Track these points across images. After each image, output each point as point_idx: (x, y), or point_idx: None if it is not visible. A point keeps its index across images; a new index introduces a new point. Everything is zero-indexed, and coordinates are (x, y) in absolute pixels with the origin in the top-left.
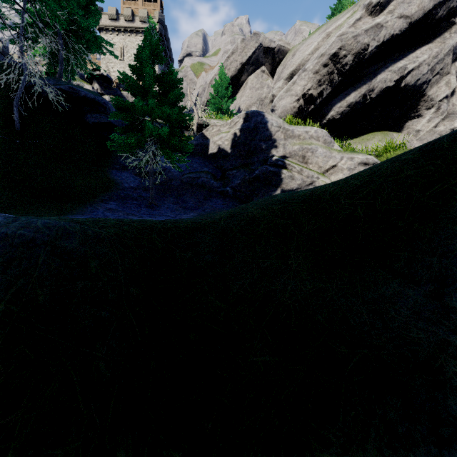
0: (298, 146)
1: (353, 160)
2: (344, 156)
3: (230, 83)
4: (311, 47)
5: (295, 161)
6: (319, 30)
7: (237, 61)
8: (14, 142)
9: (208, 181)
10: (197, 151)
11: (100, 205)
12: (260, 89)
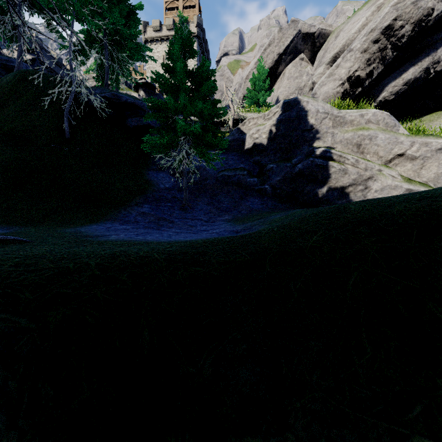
0: (350, 134)
1: (429, 145)
2: (415, 142)
3: (266, 75)
4: (358, 24)
5: (348, 151)
6: (367, 4)
7: (274, 52)
8: (64, 150)
9: (244, 178)
10: (233, 146)
11: (134, 208)
12: (299, 78)
